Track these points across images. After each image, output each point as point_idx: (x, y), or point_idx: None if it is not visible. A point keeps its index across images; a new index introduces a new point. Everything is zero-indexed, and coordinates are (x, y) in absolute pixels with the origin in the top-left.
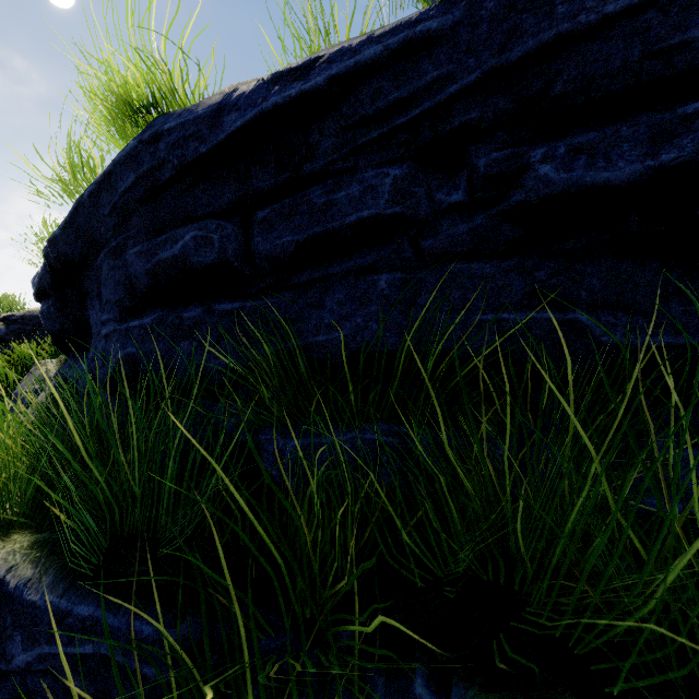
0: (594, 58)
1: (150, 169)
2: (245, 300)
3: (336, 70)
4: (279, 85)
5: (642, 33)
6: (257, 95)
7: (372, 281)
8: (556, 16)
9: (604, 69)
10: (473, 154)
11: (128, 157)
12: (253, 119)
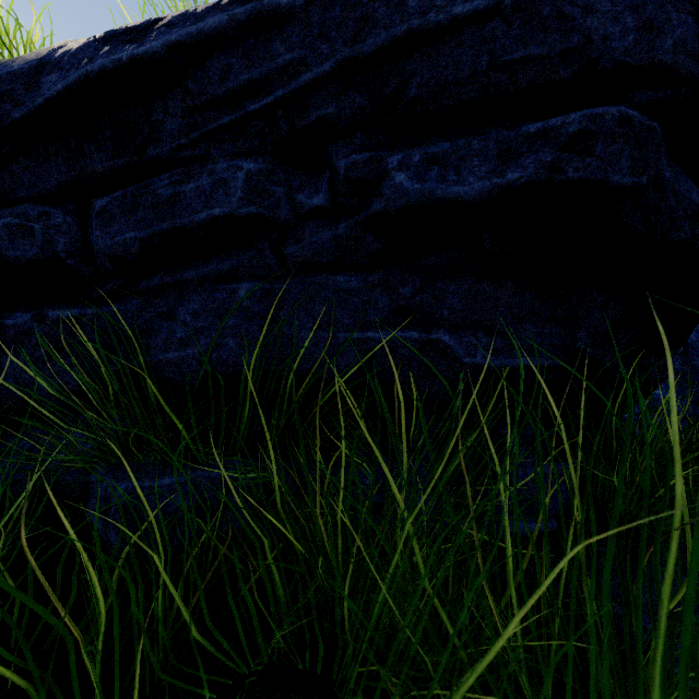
0: (446, 62)
1: None
2: (86, 306)
3: (177, 36)
4: (109, 45)
5: (489, 42)
6: (83, 54)
7: (232, 290)
8: (407, 10)
9: (455, 75)
10: (333, 154)
11: None
12: (78, 83)
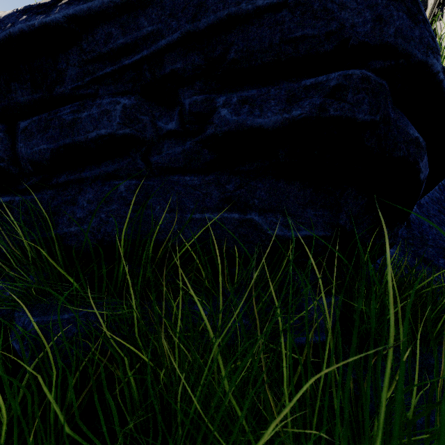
0: (253, 37)
1: None
2: (14, 195)
3: (73, 11)
4: (26, 15)
5: (280, 24)
6: (8, 20)
7: (115, 185)
8: (227, 1)
9: (259, 46)
10: (181, 95)
11: None
12: (4, 40)
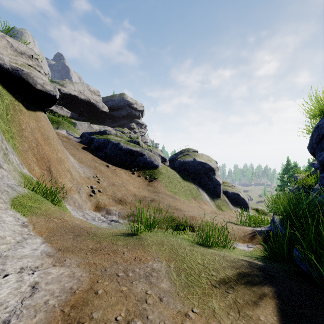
0: None
1: (317, 134)
2: None
3: None
4: None
5: None
6: None
7: None
8: None
9: None
10: None
11: (314, 131)
12: None
